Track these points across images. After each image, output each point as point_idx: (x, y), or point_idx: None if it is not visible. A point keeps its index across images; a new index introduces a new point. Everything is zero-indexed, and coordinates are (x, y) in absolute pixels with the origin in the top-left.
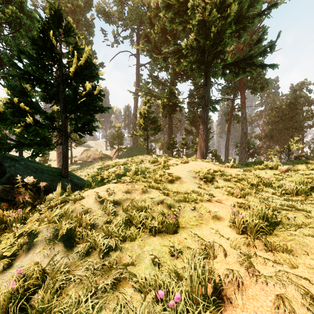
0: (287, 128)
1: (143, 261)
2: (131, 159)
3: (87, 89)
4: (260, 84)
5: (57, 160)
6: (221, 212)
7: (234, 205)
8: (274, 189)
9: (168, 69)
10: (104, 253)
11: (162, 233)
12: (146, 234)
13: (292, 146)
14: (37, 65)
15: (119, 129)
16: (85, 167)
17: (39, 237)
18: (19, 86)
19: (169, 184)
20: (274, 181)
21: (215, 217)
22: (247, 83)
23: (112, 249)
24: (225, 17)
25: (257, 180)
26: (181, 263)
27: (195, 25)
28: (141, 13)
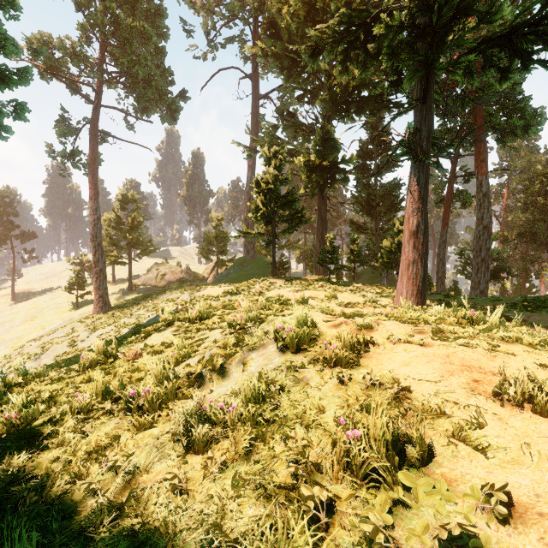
0: None
1: None
2: (235, 288)
3: None
4: (521, 119)
5: (95, 285)
6: None
7: None
8: None
9: (317, 98)
10: None
11: None
12: None
13: None
14: None
15: (220, 224)
16: (150, 299)
17: None
18: None
19: None
20: None
21: None
22: (491, 119)
23: None
24: None
25: None
26: None
27: None
28: None
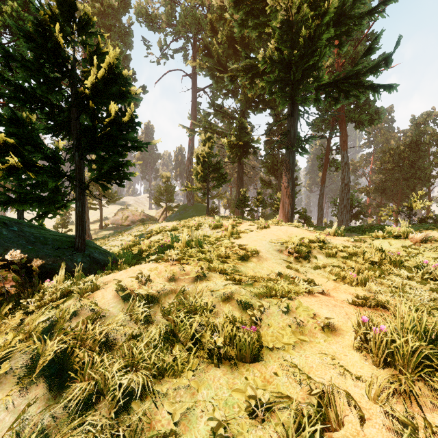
0: (407, 178)
1: (195, 427)
2: (184, 222)
3: (112, 112)
4: (369, 115)
5: None
6: (334, 316)
7: (353, 301)
8: (410, 271)
9: (237, 95)
10: (120, 405)
11: (231, 359)
12: (202, 362)
13: (414, 204)
14: (37, 77)
15: (168, 180)
16: (120, 233)
17: (3, 369)
18: (18, 114)
19: (241, 263)
20: (406, 258)
21: (327, 328)
22: (350, 114)
23: (136, 396)
24: (322, 15)
25: (379, 256)
26: (271, 435)
27: (276, 28)
28: (199, 16)
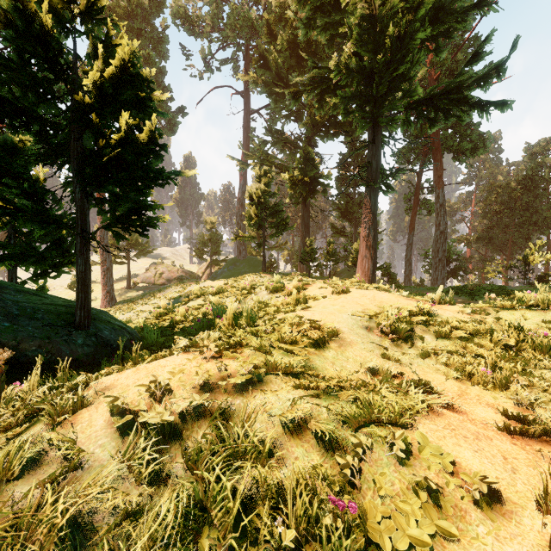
0: (519, 223)
1: None
2: (233, 281)
3: (124, 127)
4: (471, 142)
5: (102, 282)
6: (486, 466)
7: (505, 427)
8: None
9: (301, 118)
10: None
11: None
12: None
13: (531, 257)
14: (21, 81)
15: (214, 227)
16: (152, 294)
17: None
18: (9, 138)
19: (315, 352)
20: None
21: (484, 499)
22: (446, 141)
23: None
24: (415, 8)
25: (515, 338)
26: None
27: (353, 27)
28: (252, 16)
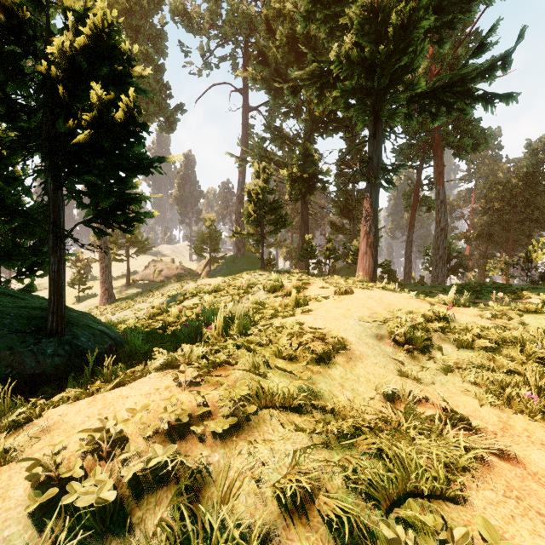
0: (521, 220)
1: None
2: (231, 278)
3: (95, 104)
4: (472, 138)
5: (101, 279)
6: None
7: None
8: None
9: (300, 115)
10: None
11: None
12: None
13: (534, 255)
14: None
15: (213, 224)
16: (151, 291)
17: None
18: None
19: (319, 370)
20: None
21: None
22: (447, 137)
23: None
24: None
25: None
26: None
27: (354, 17)
28: (251, 12)
